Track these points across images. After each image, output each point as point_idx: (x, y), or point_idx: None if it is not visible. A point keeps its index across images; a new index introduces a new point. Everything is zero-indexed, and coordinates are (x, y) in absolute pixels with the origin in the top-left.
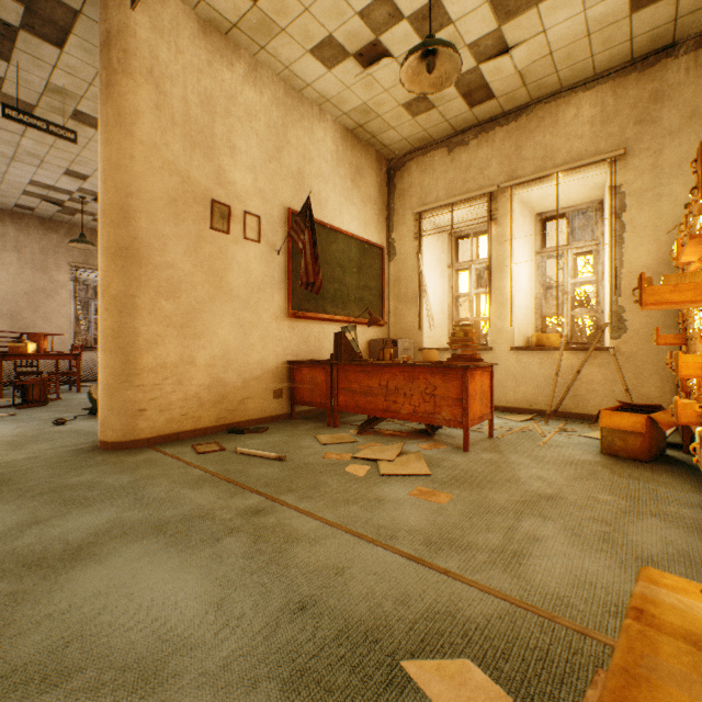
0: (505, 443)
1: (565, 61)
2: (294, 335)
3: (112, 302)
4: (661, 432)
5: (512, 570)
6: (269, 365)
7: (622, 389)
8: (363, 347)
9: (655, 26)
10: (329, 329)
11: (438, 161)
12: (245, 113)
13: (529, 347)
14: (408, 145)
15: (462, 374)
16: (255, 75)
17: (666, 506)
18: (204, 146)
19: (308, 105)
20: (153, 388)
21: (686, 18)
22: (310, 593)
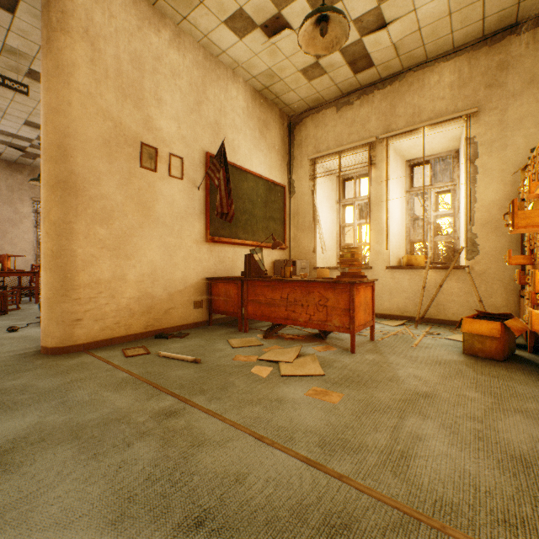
0: (384, 345)
1: (430, 36)
2: (212, 256)
3: (51, 227)
4: (512, 336)
5: (401, 474)
6: (190, 281)
7: (475, 300)
8: (269, 266)
9: (502, 8)
10: (241, 252)
11: (328, 118)
12: (170, 72)
13: (401, 266)
14: (305, 104)
15: (349, 288)
16: (178, 40)
17: (525, 402)
18: (134, 97)
19: (224, 69)
20: (88, 301)
21: (527, 1)
22: (210, 506)
